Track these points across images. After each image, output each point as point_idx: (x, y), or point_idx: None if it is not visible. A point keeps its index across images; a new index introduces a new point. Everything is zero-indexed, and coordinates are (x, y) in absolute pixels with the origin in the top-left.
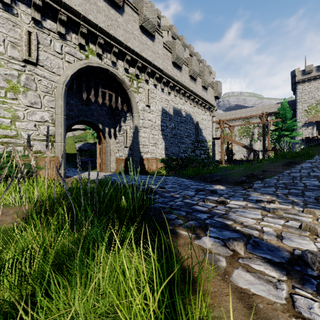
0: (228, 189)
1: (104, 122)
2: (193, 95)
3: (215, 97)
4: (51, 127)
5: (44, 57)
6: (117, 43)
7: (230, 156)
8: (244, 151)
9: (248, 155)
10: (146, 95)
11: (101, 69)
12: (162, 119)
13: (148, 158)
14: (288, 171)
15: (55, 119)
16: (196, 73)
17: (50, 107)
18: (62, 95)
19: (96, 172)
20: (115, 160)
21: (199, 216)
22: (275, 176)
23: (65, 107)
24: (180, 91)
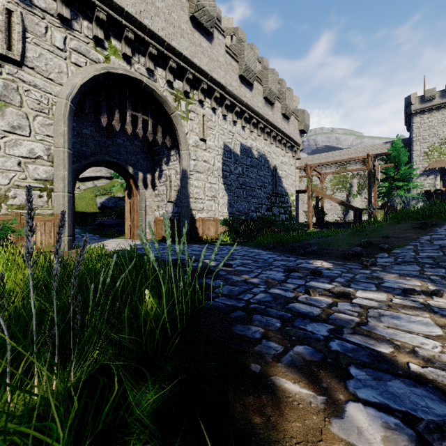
0: (338, 267)
1: (136, 164)
2: (269, 127)
3: (300, 131)
4: (47, 167)
5: (34, 54)
6: (156, 41)
7: (321, 216)
8: (339, 210)
9: (344, 215)
10: (200, 123)
11: (129, 80)
12: (224, 161)
13: (203, 218)
14: (427, 238)
15: (54, 155)
16: (274, 94)
17: (46, 135)
18: (65, 117)
19: (124, 239)
20: (154, 222)
21: (310, 329)
22: (409, 246)
23: (70, 136)
24: (250, 120)
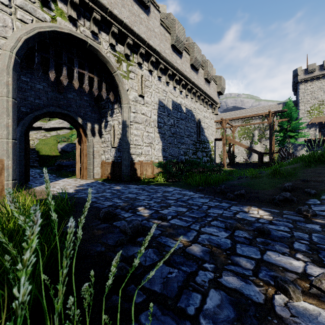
0: (279, 218)
1: (85, 116)
2: (194, 88)
3: (218, 92)
4: None
5: None
6: (99, 7)
7: (232, 158)
8: (244, 154)
9: (248, 157)
10: (139, 82)
11: (75, 39)
12: (159, 114)
13: (142, 161)
14: None
15: None
16: (199, 62)
17: None
18: (9, 68)
19: (74, 179)
20: (100, 164)
21: None
22: None
23: (15, 86)
24: (180, 82)
